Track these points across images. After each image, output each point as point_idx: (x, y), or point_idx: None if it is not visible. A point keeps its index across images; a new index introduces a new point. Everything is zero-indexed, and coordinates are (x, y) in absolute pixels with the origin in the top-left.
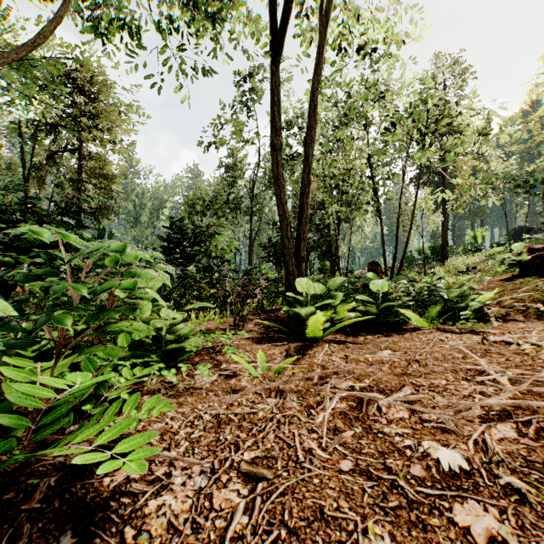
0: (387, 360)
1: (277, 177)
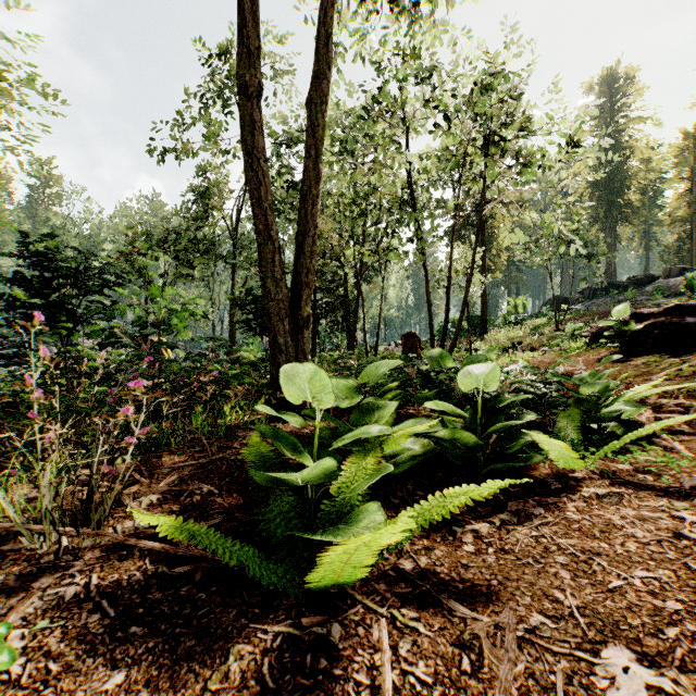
0: None
1: (253, 153)
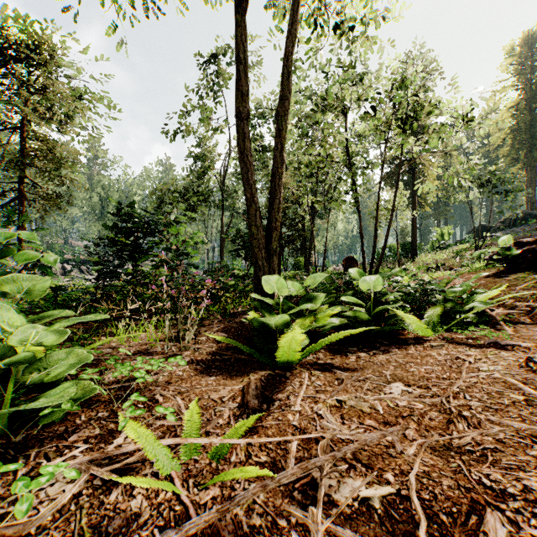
0: (406, 409)
1: (244, 152)
